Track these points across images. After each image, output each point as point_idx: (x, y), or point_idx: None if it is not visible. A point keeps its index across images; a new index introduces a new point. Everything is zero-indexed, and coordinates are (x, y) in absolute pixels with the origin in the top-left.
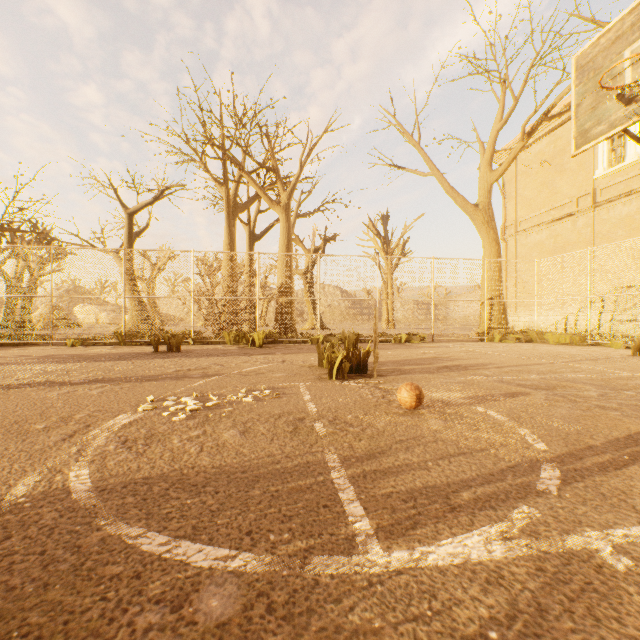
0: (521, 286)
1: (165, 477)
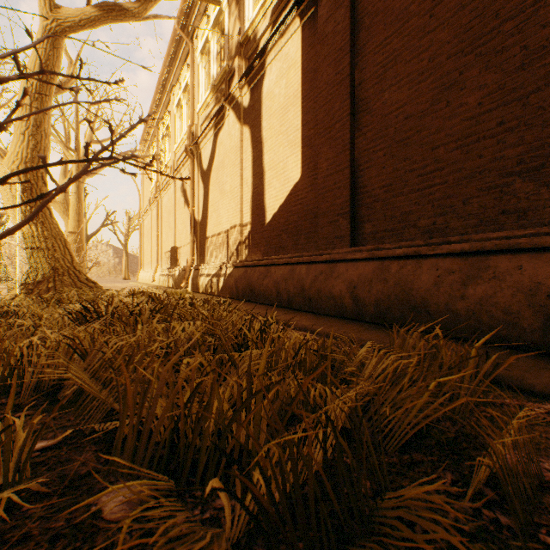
0: (145, 253)
1: None
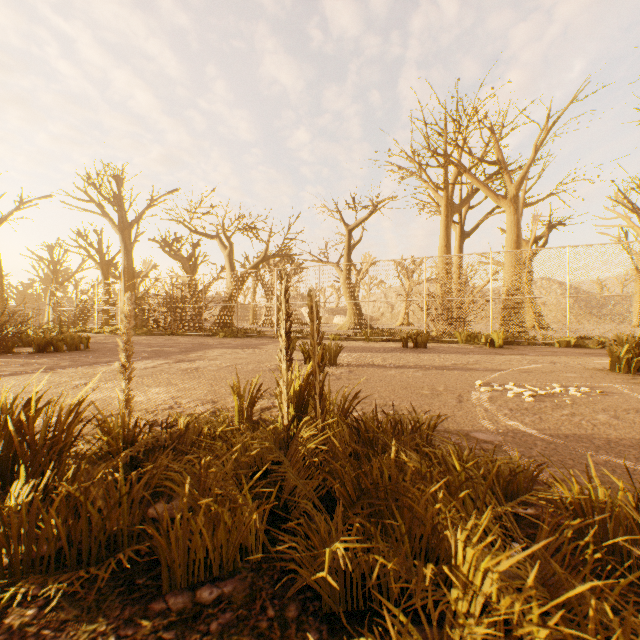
0: None
1: (591, 436)
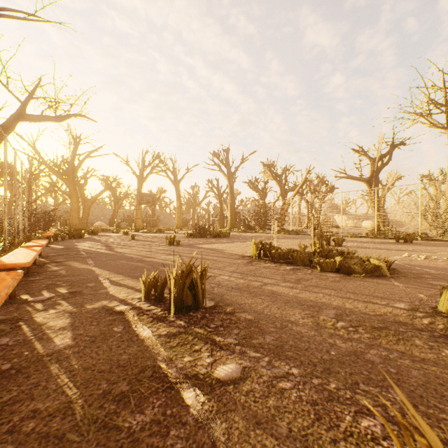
0: None
1: (418, 265)
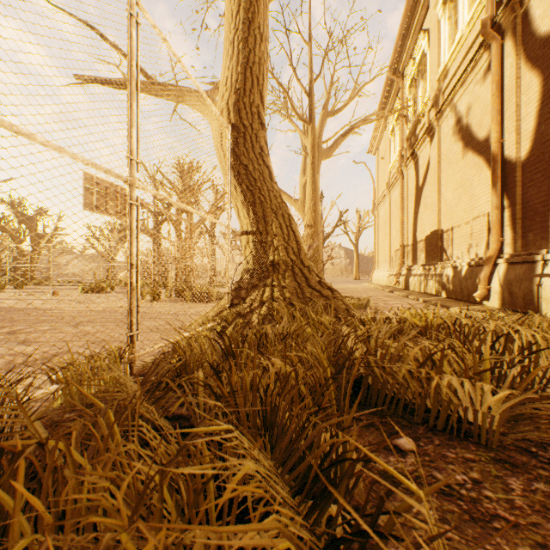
0: (379, 249)
1: None
